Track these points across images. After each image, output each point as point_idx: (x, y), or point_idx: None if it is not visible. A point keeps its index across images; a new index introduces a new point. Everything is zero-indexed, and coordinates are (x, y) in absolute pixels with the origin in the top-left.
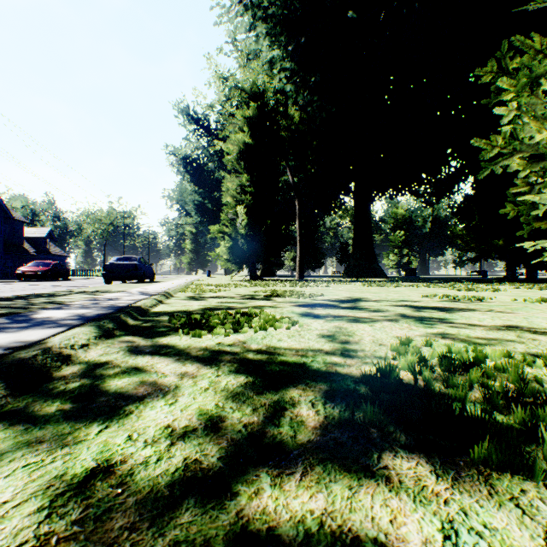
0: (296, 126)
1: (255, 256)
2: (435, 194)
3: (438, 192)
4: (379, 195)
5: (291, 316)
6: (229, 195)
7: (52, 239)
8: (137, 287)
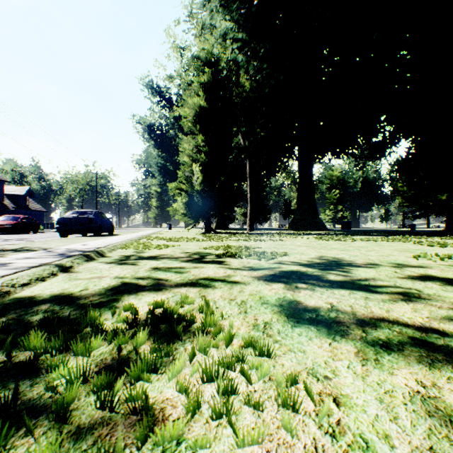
0: (247, 93)
1: (210, 211)
2: (371, 155)
3: (372, 155)
4: (319, 158)
5: (266, 321)
6: (186, 154)
7: (31, 196)
8: (78, 242)
